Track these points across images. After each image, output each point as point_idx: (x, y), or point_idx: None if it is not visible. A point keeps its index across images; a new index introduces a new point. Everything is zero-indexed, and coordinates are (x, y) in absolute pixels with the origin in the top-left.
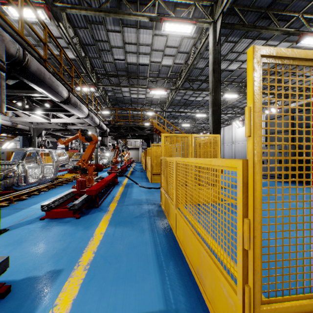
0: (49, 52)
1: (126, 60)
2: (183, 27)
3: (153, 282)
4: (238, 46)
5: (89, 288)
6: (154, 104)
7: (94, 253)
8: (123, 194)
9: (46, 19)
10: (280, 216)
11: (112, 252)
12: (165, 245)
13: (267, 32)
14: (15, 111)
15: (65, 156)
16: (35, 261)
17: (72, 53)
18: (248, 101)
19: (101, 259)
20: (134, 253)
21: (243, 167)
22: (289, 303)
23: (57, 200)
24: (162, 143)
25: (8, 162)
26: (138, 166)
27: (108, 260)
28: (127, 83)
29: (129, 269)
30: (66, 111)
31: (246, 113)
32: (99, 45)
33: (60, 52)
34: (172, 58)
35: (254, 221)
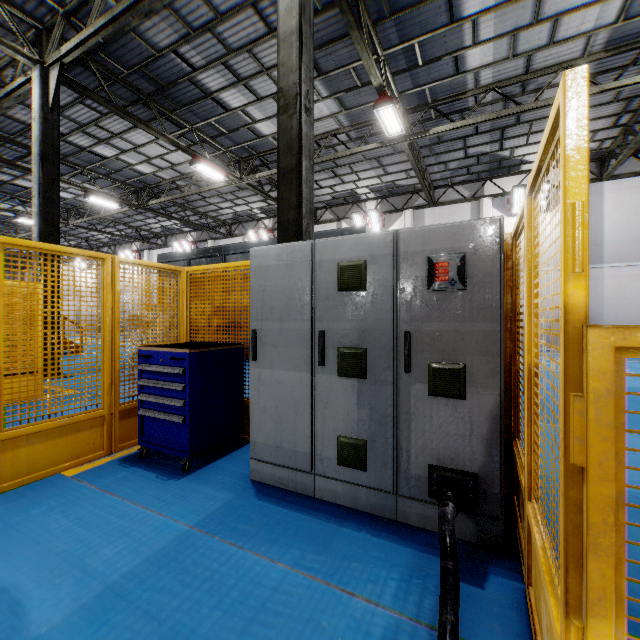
0: None
1: None
2: None
3: None
4: (109, 122)
5: None
6: None
7: None
8: None
9: None
10: (26, 364)
11: None
12: None
13: (149, 131)
14: None
15: None
16: None
17: None
18: None
19: None
20: None
21: None
22: (34, 426)
23: None
24: None
25: None
26: None
27: None
28: None
29: None
30: None
31: None
32: None
33: None
34: None
35: None
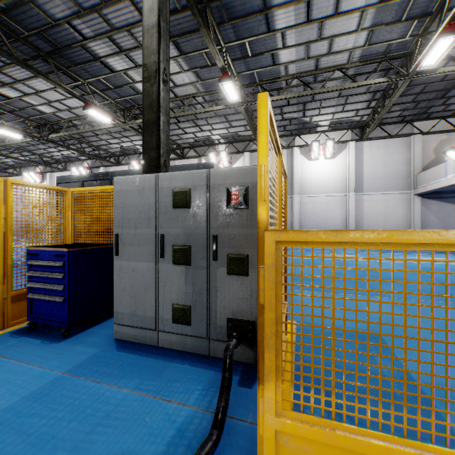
0: None
1: None
2: None
3: None
4: (13, 70)
5: None
6: None
7: None
8: None
9: None
10: None
11: None
12: None
13: (47, 81)
14: None
15: None
16: None
17: None
18: None
19: None
20: None
21: None
22: None
23: None
24: None
25: None
26: None
27: None
28: None
29: None
30: None
31: None
32: None
33: None
34: None
35: None
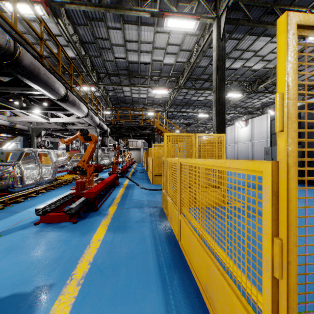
0: (48, 51)
1: (127, 58)
2: (186, 23)
3: (155, 302)
4: (242, 44)
5: (81, 309)
6: (155, 104)
7: (90, 264)
8: (124, 196)
9: (44, 15)
10: None
11: (110, 263)
12: (168, 255)
13: (273, 28)
14: (12, 110)
15: (64, 156)
16: (24, 274)
17: (72, 51)
18: (279, 86)
19: (97, 271)
20: (134, 264)
21: (272, 170)
22: None
23: (54, 203)
24: (164, 143)
25: (4, 162)
26: (139, 166)
27: (105, 273)
28: (128, 82)
29: (128, 284)
30: (65, 110)
31: (276, 101)
32: (99, 43)
33: (58, 48)
34: (174, 56)
35: (288, 242)
